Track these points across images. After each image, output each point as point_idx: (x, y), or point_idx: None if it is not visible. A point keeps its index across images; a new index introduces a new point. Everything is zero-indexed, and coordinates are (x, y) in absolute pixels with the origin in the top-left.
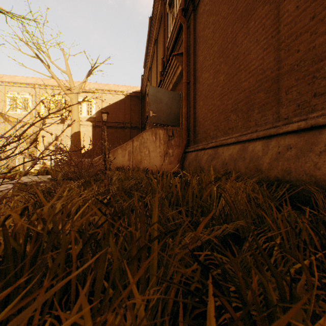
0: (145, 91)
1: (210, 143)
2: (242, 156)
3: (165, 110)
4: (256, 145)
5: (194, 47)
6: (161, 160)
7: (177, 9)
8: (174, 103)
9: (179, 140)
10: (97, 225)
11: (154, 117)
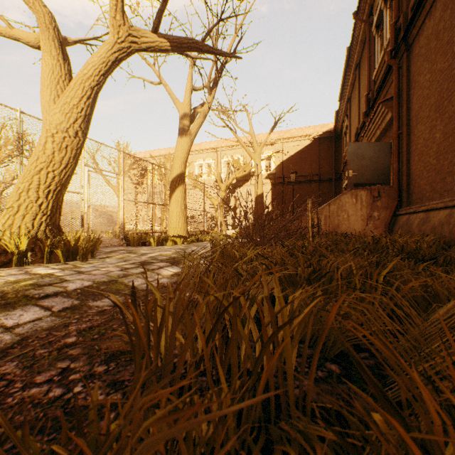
0: (340, 128)
1: (423, 206)
2: (448, 221)
3: (368, 167)
4: None
5: (407, 92)
6: (363, 225)
7: (386, 35)
8: (381, 156)
9: (387, 200)
10: None
11: (353, 177)
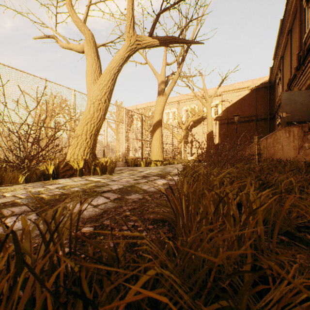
0: (274, 80)
1: None
2: None
3: (299, 109)
4: None
5: None
6: (295, 153)
7: None
8: None
9: None
10: None
11: (286, 117)
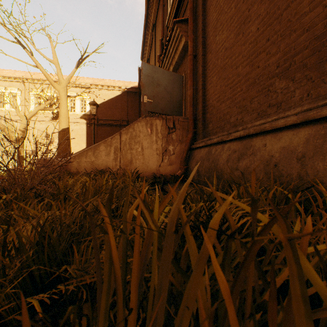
0: None
1: (233, 132)
2: (324, 148)
3: (164, 96)
4: None
5: (203, 5)
6: (159, 160)
7: None
8: (175, 87)
9: (182, 133)
10: None
11: (149, 104)
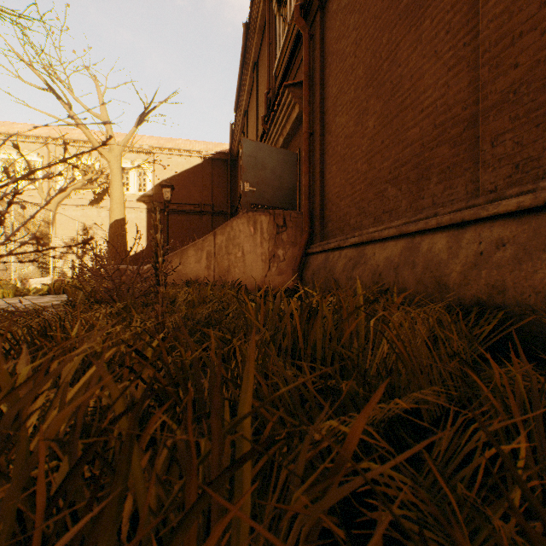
0: (237, 151)
1: (350, 238)
2: (409, 260)
3: (271, 182)
4: (437, 241)
5: (321, 72)
6: (265, 268)
7: (291, 8)
8: (287, 170)
9: (295, 233)
10: (132, 398)
11: (251, 194)
